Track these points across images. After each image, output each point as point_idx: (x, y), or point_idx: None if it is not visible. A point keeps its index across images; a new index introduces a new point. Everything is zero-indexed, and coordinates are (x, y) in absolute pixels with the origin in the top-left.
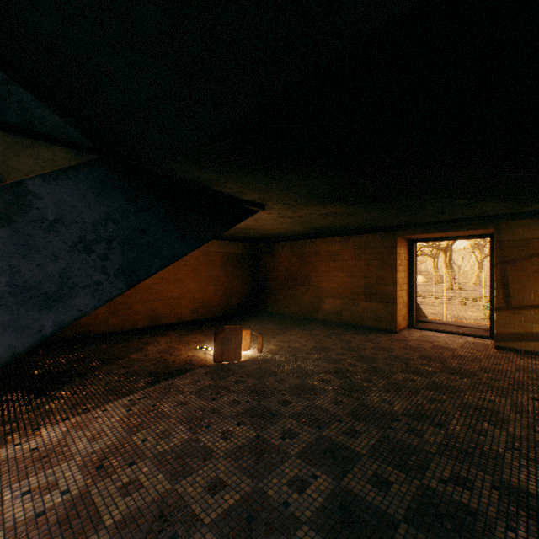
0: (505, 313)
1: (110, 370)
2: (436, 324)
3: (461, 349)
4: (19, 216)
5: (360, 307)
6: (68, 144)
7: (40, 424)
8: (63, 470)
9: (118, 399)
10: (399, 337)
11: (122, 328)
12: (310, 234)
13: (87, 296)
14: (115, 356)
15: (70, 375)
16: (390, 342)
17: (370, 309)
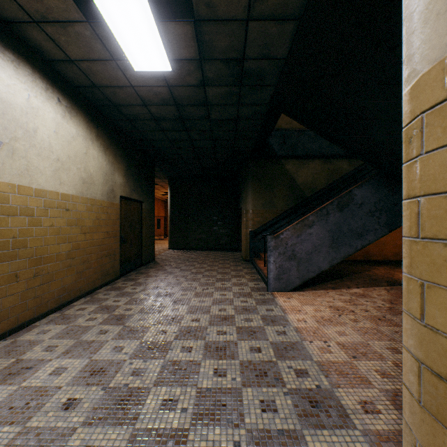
0: None
1: (359, 276)
2: None
3: None
4: (350, 203)
5: None
6: (320, 157)
7: (348, 287)
8: (374, 300)
9: (376, 287)
10: None
11: (347, 259)
12: None
13: (371, 235)
14: (355, 271)
15: (339, 274)
16: None
17: None
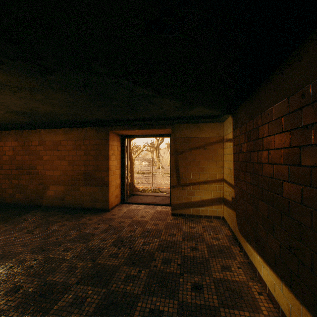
0: (178, 189)
1: None
2: (142, 196)
3: (151, 221)
4: None
5: (81, 192)
6: None
7: None
8: None
9: None
10: (109, 216)
11: None
12: (30, 123)
13: None
14: None
15: None
16: (97, 225)
17: (88, 193)
